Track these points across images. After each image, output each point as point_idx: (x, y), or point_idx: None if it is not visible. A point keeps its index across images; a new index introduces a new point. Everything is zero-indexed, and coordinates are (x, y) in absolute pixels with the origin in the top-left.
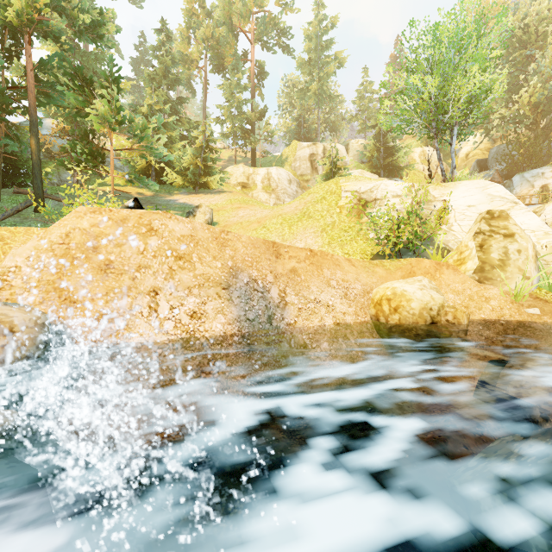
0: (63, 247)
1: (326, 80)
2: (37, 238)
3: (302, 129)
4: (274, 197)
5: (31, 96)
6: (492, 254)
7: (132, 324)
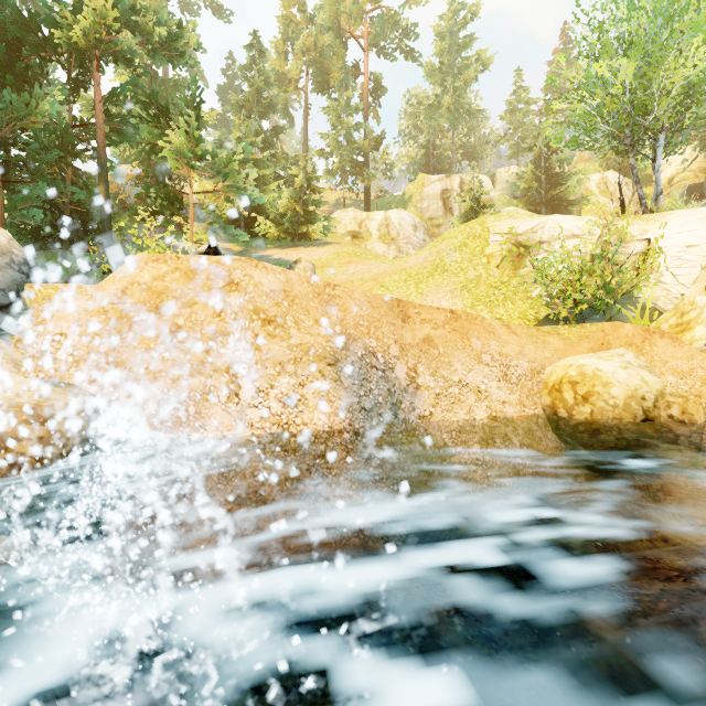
0: (118, 307)
1: (464, 90)
2: (86, 296)
3: (431, 159)
4: (394, 249)
5: (100, 133)
6: None
7: (206, 413)
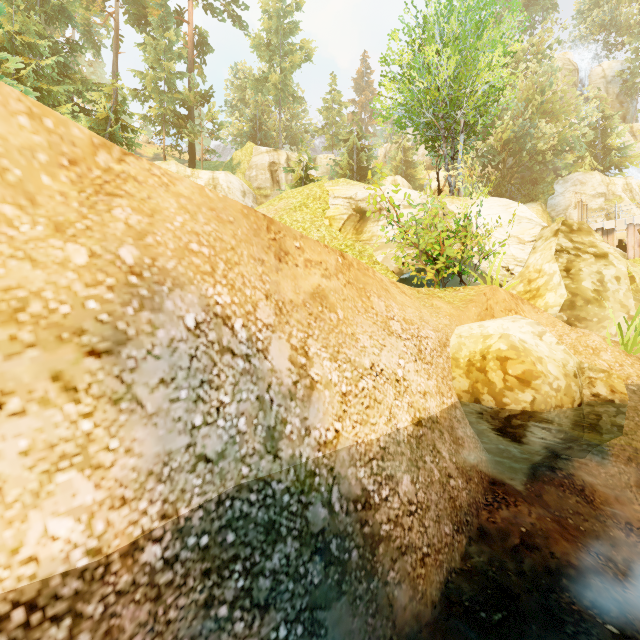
0: None
1: (290, 73)
2: None
3: (257, 133)
4: None
5: None
6: (583, 281)
7: None
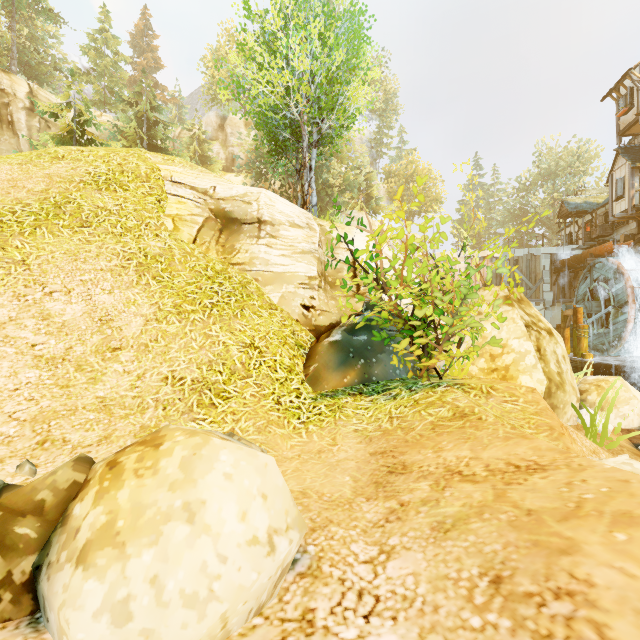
0: None
1: None
2: None
3: None
4: None
5: None
6: (550, 363)
7: None
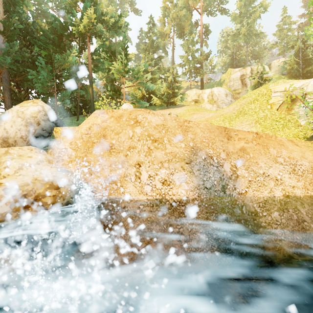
0: (87, 136)
1: (253, 23)
2: (75, 131)
3: (234, 61)
4: (215, 106)
5: (90, 67)
6: None
7: (125, 186)
